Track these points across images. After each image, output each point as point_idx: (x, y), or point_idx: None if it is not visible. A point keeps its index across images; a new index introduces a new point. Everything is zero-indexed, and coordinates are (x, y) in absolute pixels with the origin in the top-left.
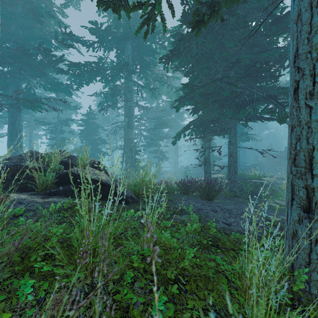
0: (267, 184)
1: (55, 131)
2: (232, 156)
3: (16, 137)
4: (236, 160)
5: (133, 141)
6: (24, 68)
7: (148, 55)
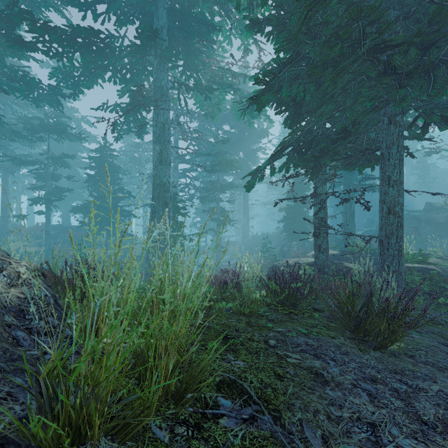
0: (443, 272)
1: (45, 177)
2: (392, 213)
3: None
4: (402, 222)
5: (170, 188)
6: None
7: (199, 34)
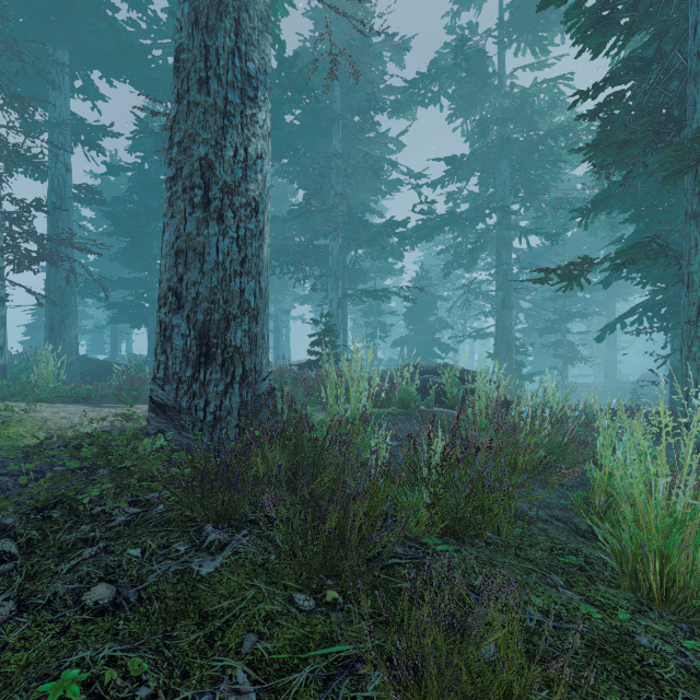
0: None
1: (370, 313)
2: None
3: (342, 332)
4: None
5: (512, 331)
6: (362, 245)
7: (542, 168)
